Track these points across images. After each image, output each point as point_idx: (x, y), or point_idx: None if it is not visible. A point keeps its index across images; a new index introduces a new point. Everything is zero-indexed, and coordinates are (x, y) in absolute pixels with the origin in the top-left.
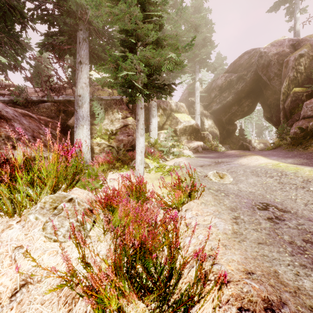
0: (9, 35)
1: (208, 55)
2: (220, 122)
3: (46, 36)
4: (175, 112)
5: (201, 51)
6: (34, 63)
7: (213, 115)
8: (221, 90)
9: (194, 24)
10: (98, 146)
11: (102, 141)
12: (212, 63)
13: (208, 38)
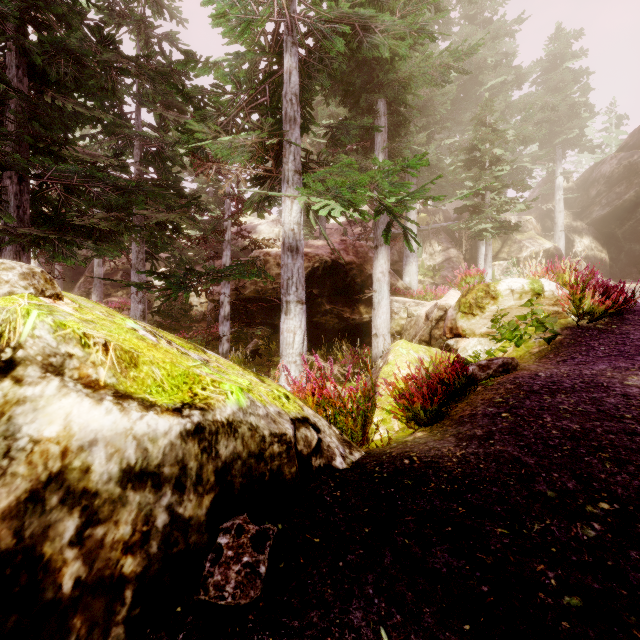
0: None
1: (580, 132)
2: (610, 238)
3: None
4: (517, 233)
5: (566, 126)
6: None
7: (596, 227)
8: (610, 182)
9: (550, 103)
10: (421, 284)
11: (425, 278)
12: (590, 139)
13: (580, 102)
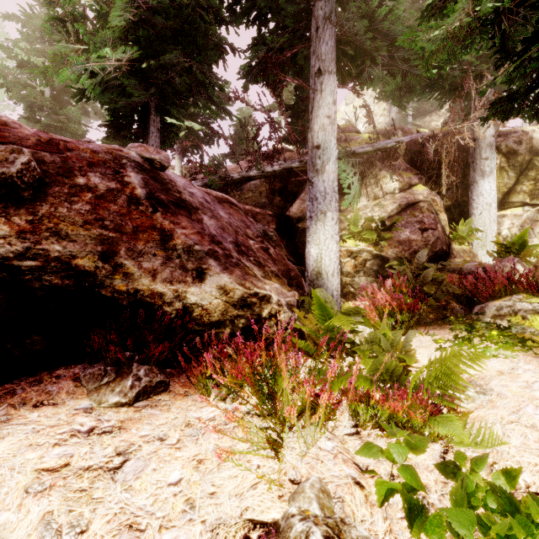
0: (200, 62)
1: None
2: None
3: (254, 50)
4: None
5: None
6: (235, 130)
7: None
8: None
9: None
10: (351, 258)
11: (361, 246)
12: None
13: None
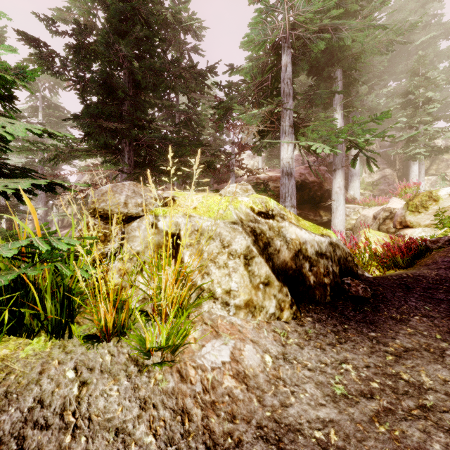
0: None
1: None
2: None
3: None
4: (444, 154)
5: None
6: None
7: None
8: None
9: None
10: (362, 196)
11: (365, 191)
12: None
13: None
